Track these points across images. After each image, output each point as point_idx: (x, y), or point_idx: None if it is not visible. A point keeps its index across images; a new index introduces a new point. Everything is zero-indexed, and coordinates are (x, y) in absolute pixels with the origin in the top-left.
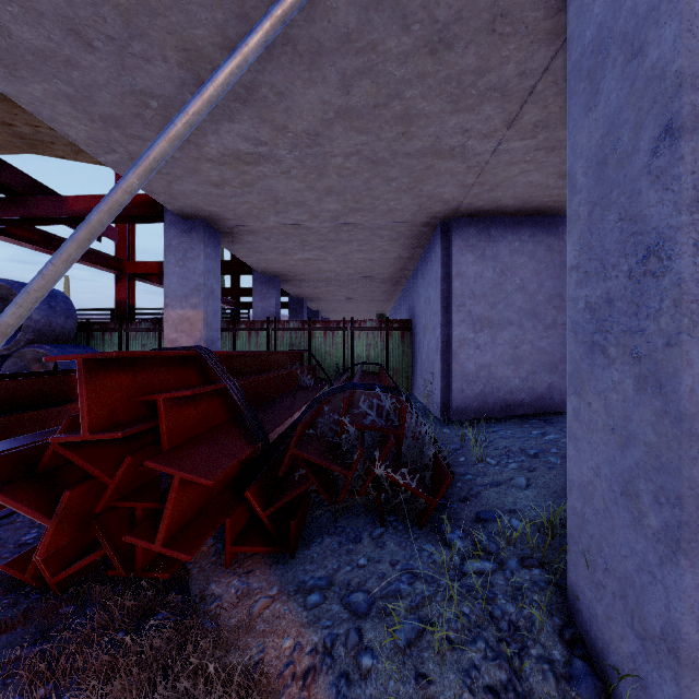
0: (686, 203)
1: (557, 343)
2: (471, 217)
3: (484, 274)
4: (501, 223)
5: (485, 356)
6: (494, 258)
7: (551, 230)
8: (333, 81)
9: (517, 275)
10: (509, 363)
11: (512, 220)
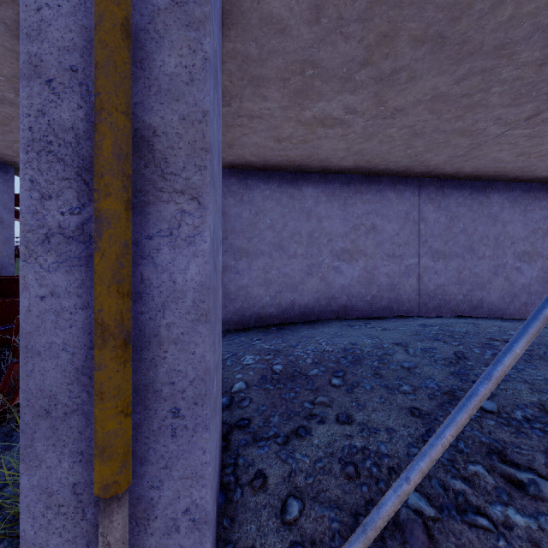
0: (23, 142)
1: (297, 269)
2: (232, 169)
3: (243, 215)
4: (256, 175)
5: (243, 279)
6: (250, 202)
7: (293, 183)
8: (0, 29)
9: (268, 216)
10: (262, 284)
11: (264, 173)
